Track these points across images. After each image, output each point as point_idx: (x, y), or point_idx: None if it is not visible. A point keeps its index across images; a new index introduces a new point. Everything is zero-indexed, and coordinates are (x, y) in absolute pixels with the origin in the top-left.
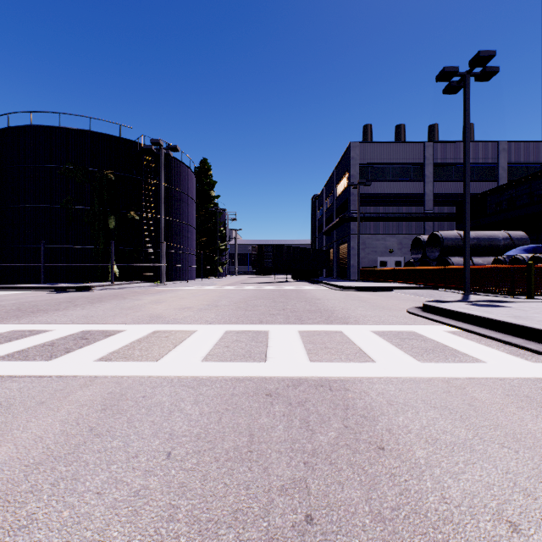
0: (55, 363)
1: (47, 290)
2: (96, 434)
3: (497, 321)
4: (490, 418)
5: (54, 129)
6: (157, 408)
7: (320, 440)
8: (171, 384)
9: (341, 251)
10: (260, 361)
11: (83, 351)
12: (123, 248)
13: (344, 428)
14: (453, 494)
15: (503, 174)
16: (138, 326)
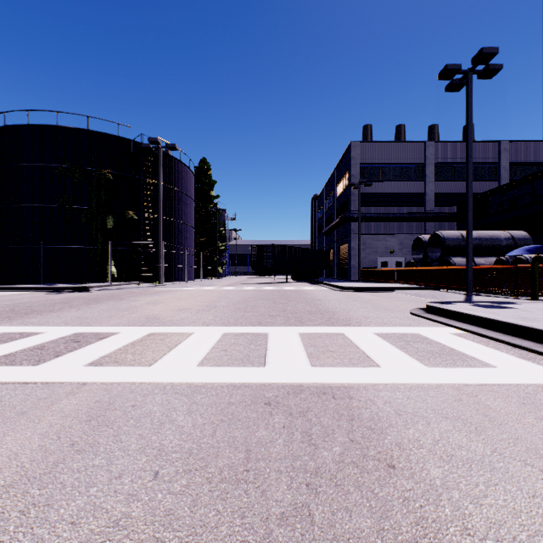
0: (42, 368)
1: (44, 290)
2: (78, 450)
3: (505, 323)
4: (508, 431)
5: (51, 128)
6: (147, 419)
7: (324, 457)
8: (163, 392)
9: (342, 251)
10: (259, 365)
11: (73, 354)
12: (121, 248)
13: (349, 442)
14: (476, 523)
15: (504, 174)
16: (133, 328)
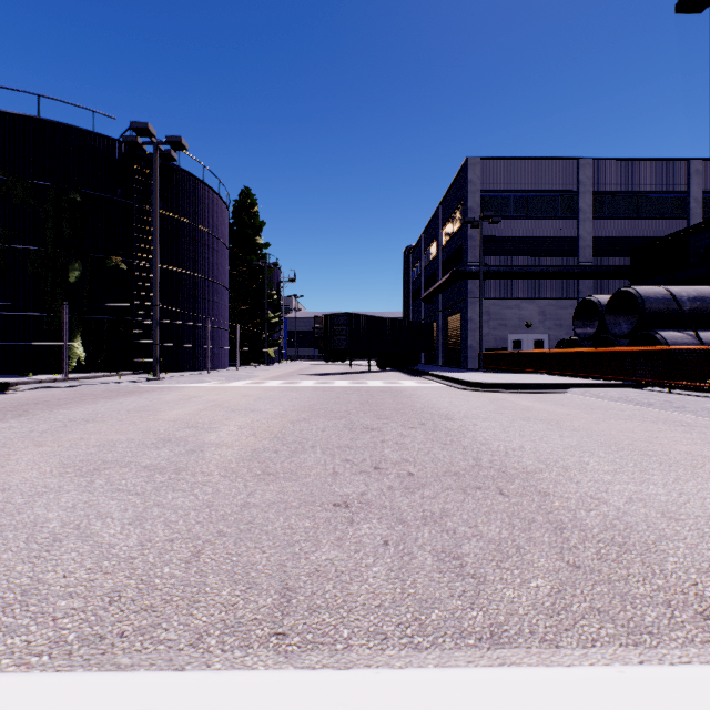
0: None
1: None
2: None
3: None
4: None
5: None
6: None
7: None
8: None
9: (450, 325)
10: None
11: None
12: (98, 317)
13: None
14: None
15: (696, 209)
16: None
